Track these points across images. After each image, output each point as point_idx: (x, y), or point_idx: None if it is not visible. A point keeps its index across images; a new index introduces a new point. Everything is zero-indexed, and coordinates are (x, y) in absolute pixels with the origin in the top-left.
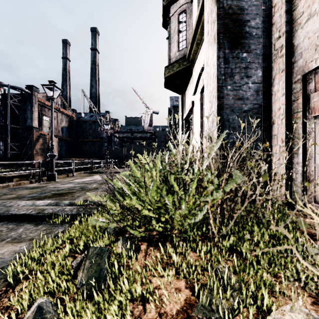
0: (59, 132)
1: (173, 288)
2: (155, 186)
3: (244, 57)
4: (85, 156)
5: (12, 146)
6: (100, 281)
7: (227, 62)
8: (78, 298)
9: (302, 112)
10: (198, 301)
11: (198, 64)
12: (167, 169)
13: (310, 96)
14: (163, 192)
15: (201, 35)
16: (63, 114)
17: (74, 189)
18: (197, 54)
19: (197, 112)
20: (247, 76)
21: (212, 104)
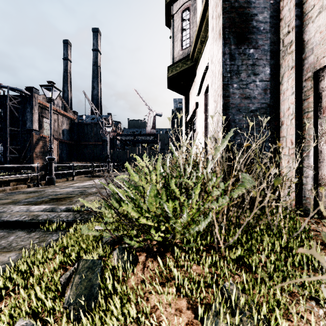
0: (60, 135)
1: (173, 308)
2: (152, 191)
3: (251, 53)
4: (87, 160)
5: (12, 149)
6: (90, 299)
7: (233, 58)
8: (63, 321)
9: (313, 112)
10: (202, 325)
11: (202, 63)
12: (168, 173)
13: (321, 94)
14: (163, 197)
15: (205, 32)
16: (64, 116)
17: (72, 194)
18: (201, 52)
19: (201, 114)
20: (255, 73)
21: (216, 104)
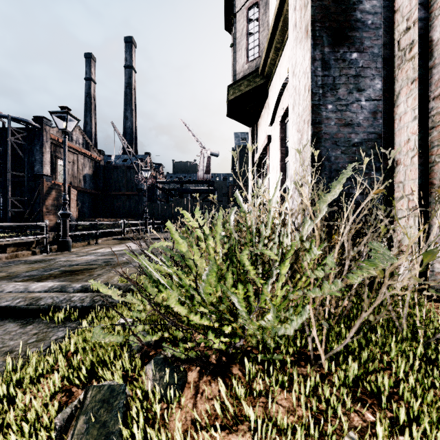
0: (80, 182)
1: None
2: (212, 274)
3: (354, 58)
4: (117, 216)
5: (14, 202)
6: None
7: (327, 66)
8: None
9: None
10: None
11: (277, 80)
12: (235, 238)
13: None
14: (227, 280)
15: (282, 35)
16: (86, 157)
17: (94, 264)
18: (275, 64)
19: (275, 151)
20: (359, 89)
21: (302, 135)
